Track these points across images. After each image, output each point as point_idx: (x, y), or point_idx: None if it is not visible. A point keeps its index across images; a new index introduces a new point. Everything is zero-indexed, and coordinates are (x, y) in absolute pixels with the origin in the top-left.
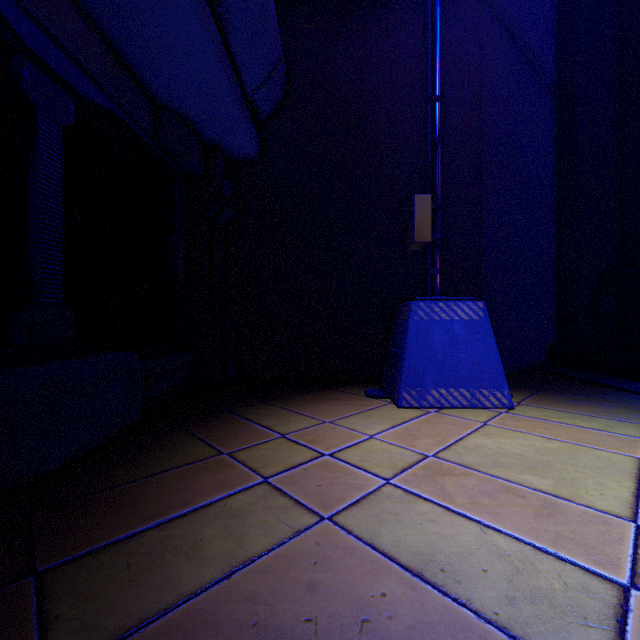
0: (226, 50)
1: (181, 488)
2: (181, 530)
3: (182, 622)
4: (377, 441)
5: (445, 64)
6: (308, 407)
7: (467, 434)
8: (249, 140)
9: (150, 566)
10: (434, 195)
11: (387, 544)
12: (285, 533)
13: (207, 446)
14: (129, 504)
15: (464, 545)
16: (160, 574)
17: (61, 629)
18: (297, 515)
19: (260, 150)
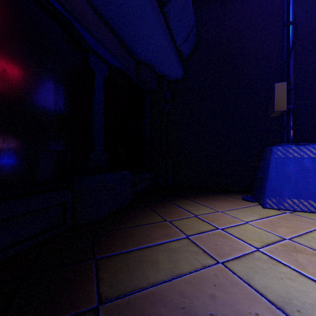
0: (168, 29)
1: (148, 234)
2: (149, 253)
3: (150, 296)
4: (250, 225)
5: (296, 1)
6: (209, 202)
7: (315, 229)
8: (178, 70)
9: (136, 266)
10: (288, 82)
11: (258, 285)
12: (198, 265)
13: (159, 216)
14: (128, 237)
15: (315, 299)
16: (140, 271)
17: (104, 284)
18: (204, 258)
19: (183, 74)
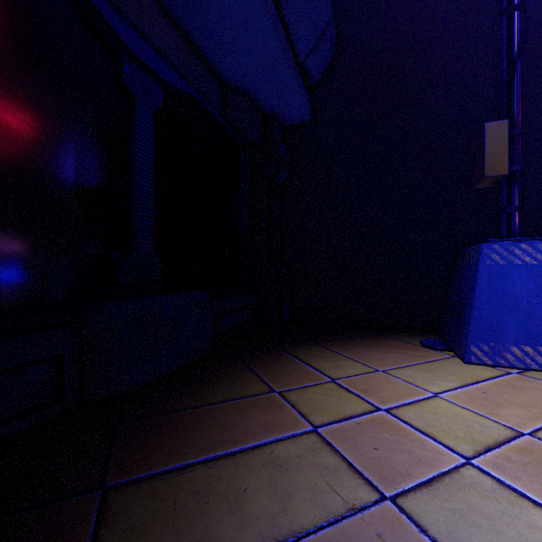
0: (280, 22)
1: (233, 422)
2: (227, 472)
3: None
4: (444, 402)
5: None
6: (358, 352)
7: None
8: (301, 104)
9: (193, 510)
10: (511, 121)
11: None
12: (337, 507)
13: (261, 381)
14: (188, 431)
15: None
16: (201, 524)
17: None
18: (351, 484)
19: (311, 112)
